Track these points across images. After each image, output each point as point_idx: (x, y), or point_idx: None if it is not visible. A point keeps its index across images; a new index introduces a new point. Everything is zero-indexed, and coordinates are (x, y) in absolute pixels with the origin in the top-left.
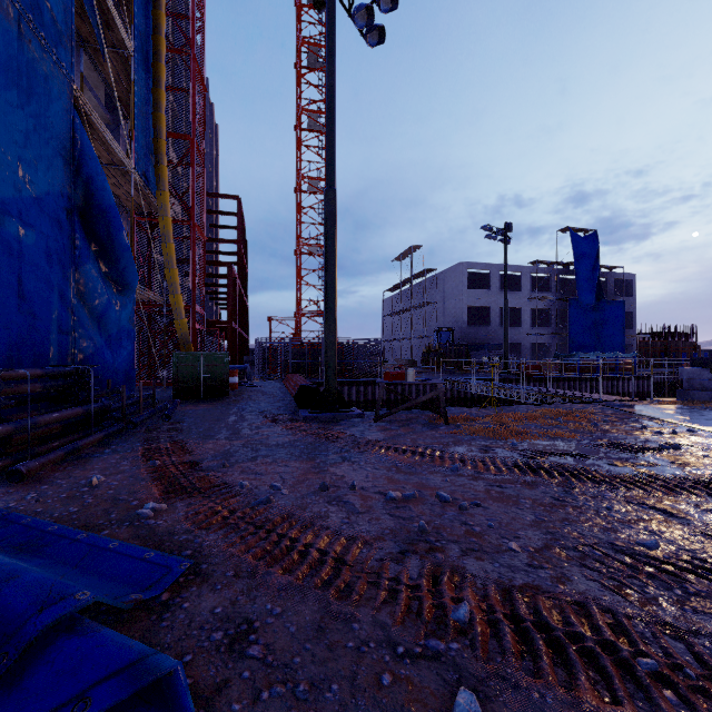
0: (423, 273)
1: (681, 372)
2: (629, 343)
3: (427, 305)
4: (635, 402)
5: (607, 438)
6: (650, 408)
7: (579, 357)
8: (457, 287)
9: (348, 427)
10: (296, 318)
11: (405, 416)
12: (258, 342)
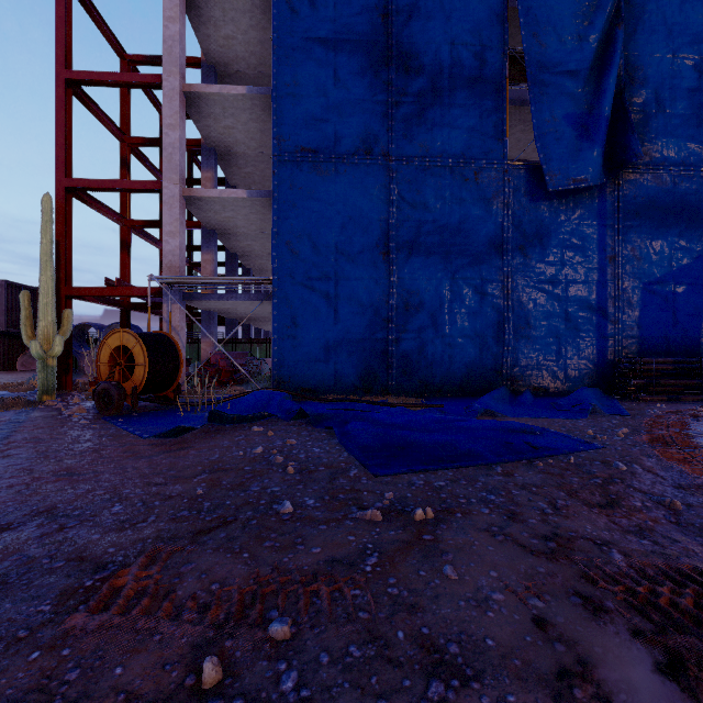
0: None
1: None
2: None
3: None
4: None
5: None
6: None
7: None
8: None
9: None
10: None
11: None
12: None
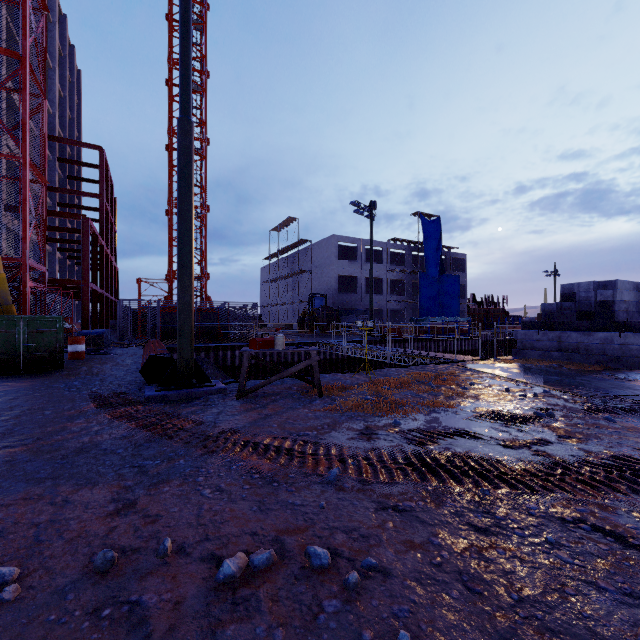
0: (299, 243)
1: (516, 334)
2: (462, 309)
3: (303, 273)
4: (483, 361)
5: (483, 406)
6: (500, 368)
7: (429, 321)
8: (329, 258)
9: (202, 409)
10: (168, 281)
11: (275, 388)
12: (119, 304)
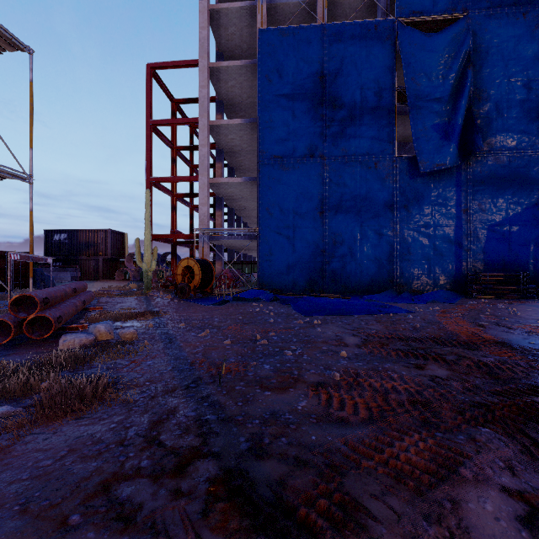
0: None
1: None
2: None
3: None
4: None
5: None
6: None
7: None
8: None
9: None
10: None
11: None
12: None
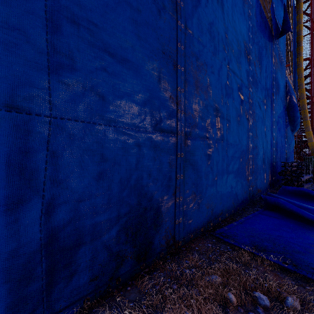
0: None
1: None
2: None
3: None
4: None
5: None
6: None
7: None
8: None
9: None
10: None
11: None
12: None
